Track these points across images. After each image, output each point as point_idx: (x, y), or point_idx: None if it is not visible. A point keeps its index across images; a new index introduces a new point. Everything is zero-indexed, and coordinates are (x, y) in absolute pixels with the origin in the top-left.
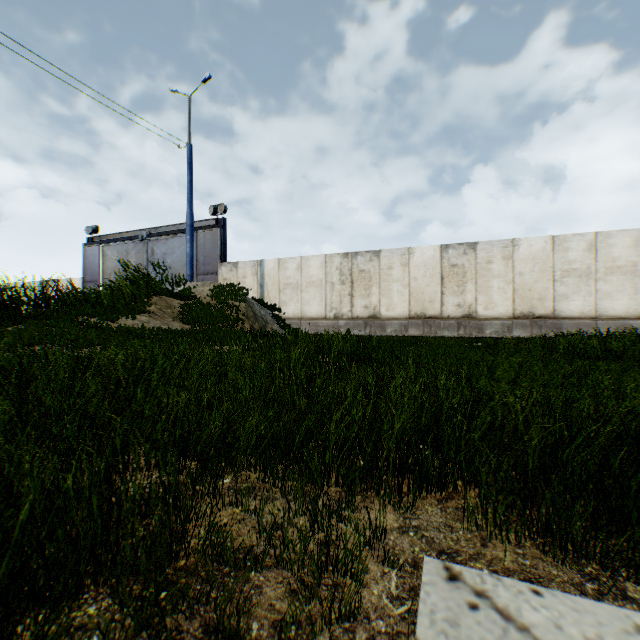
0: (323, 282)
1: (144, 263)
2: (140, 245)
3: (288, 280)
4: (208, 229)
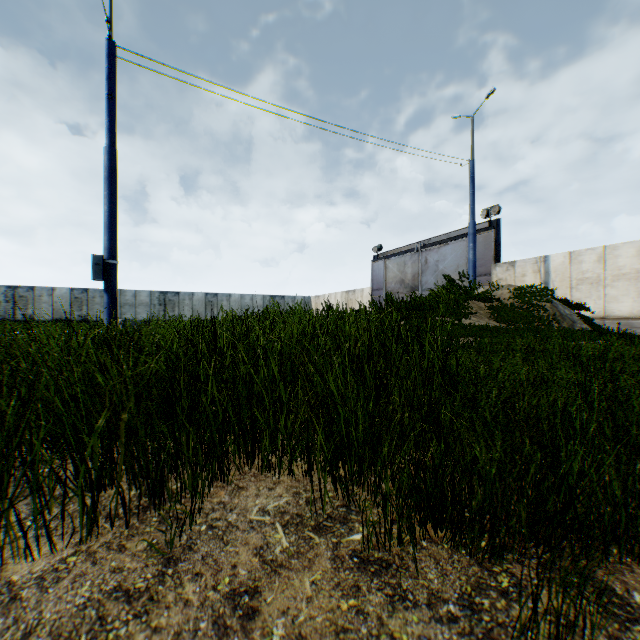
0: (639, 273)
1: (418, 271)
2: (415, 256)
3: (582, 275)
4: (480, 233)
